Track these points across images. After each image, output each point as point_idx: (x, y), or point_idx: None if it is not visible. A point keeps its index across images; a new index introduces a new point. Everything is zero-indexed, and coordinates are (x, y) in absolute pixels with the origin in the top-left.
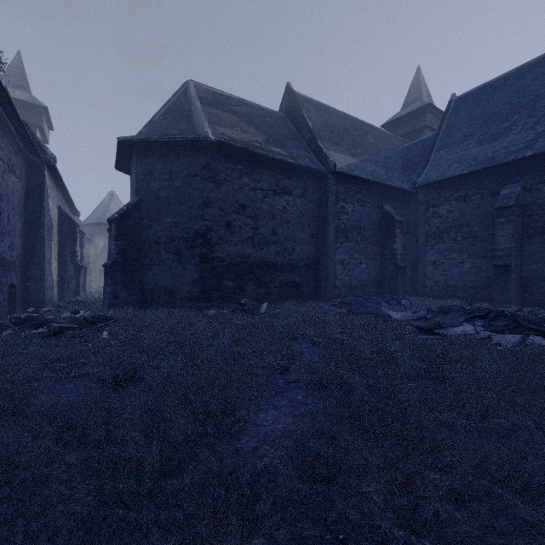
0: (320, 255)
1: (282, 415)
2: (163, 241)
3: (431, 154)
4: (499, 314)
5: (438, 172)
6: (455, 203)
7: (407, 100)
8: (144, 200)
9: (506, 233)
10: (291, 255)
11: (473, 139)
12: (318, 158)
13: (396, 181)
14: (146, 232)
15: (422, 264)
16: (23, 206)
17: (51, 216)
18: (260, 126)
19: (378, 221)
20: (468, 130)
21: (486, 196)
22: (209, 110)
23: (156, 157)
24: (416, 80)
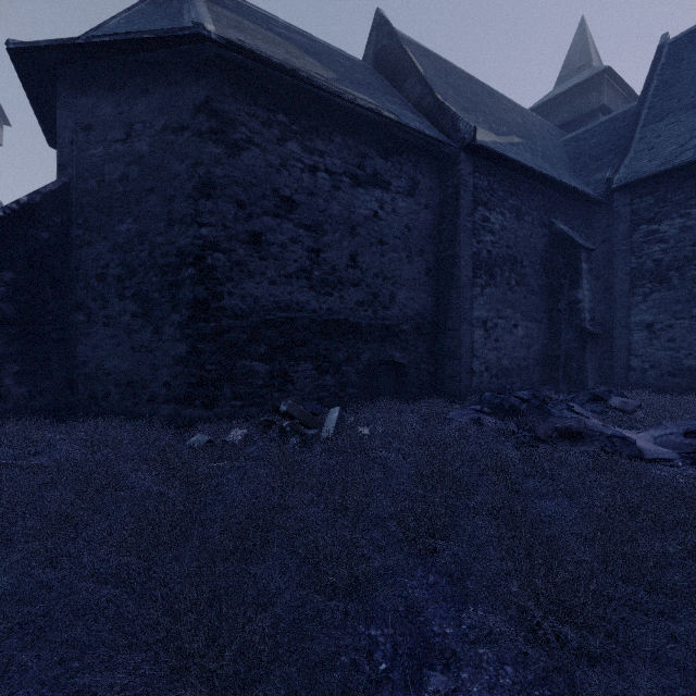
0: (442, 311)
1: None
2: (112, 273)
3: (634, 133)
4: None
5: (659, 157)
6: None
7: (564, 71)
8: (74, 186)
9: None
10: (388, 308)
11: None
12: (439, 126)
13: (572, 181)
14: (79, 256)
15: (624, 329)
16: None
17: None
18: (326, 61)
19: (544, 251)
20: None
21: None
22: (220, 10)
23: (99, 91)
24: (580, 39)
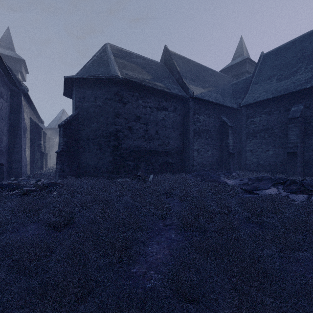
0: (184, 146)
1: (162, 248)
2: (91, 138)
3: (249, 87)
4: (292, 182)
5: (254, 97)
6: (263, 115)
7: (235, 56)
8: (80, 113)
9: (294, 133)
10: (167, 146)
11: (274, 78)
12: (183, 89)
13: (229, 103)
14: (81, 133)
15: (244, 151)
16: (8, 117)
17: (25, 123)
18: (149, 70)
19: (218, 126)
20: (271, 73)
21: (282, 111)
22: (118, 60)
23: (87, 88)
24: (240, 44)
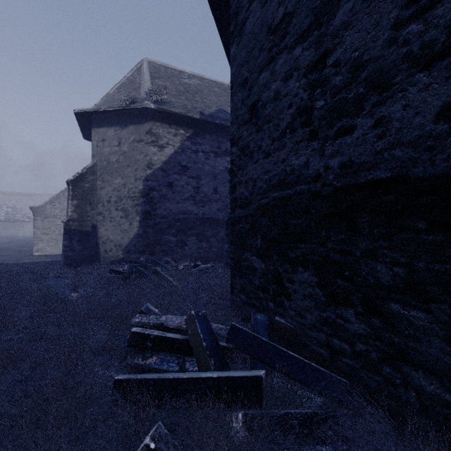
0: None
1: None
2: None
3: None
4: None
5: None
6: None
7: None
8: None
9: None
10: None
11: None
12: None
13: None
14: None
15: None
16: None
17: None
18: None
19: None
20: None
21: None
22: None
23: None
24: None
